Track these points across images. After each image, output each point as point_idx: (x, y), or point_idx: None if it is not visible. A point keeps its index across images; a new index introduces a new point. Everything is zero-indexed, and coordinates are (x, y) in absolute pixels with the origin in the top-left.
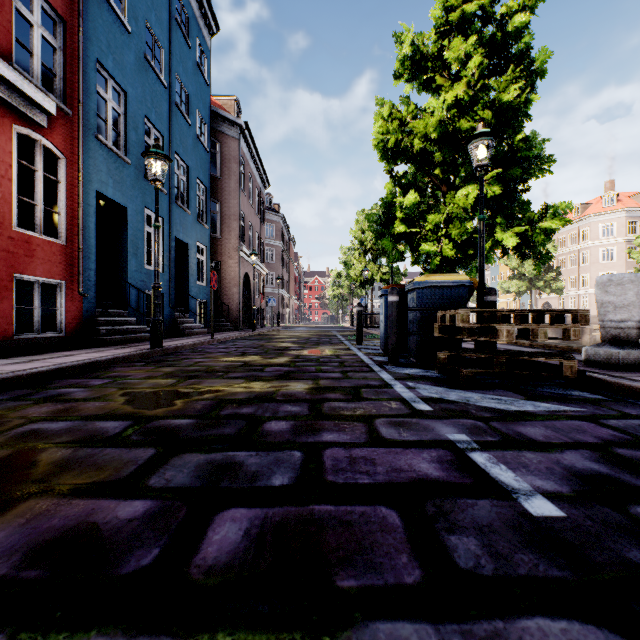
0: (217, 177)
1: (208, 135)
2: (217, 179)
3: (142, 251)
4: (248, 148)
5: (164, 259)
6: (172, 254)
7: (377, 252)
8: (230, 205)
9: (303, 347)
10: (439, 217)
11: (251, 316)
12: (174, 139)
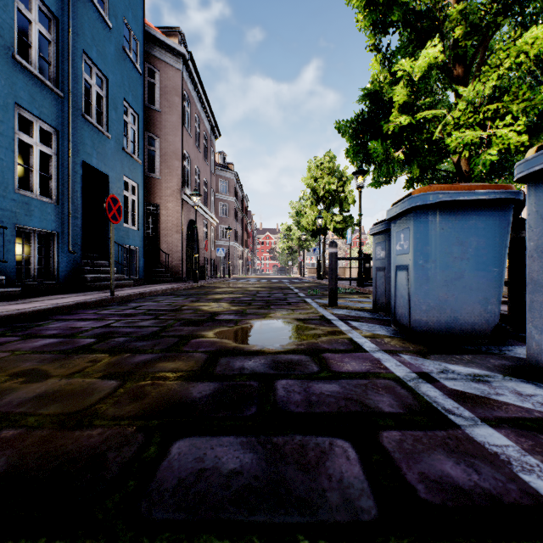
0: (155, 109)
1: (141, 55)
2: (155, 112)
3: (7, 166)
4: (194, 86)
5: (59, 186)
6: (77, 182)
7: (330, 200)
8: (171, 142)
9: (242, 314)
10: (476, 91)
11: (198, 266)
12: (81, 33)
